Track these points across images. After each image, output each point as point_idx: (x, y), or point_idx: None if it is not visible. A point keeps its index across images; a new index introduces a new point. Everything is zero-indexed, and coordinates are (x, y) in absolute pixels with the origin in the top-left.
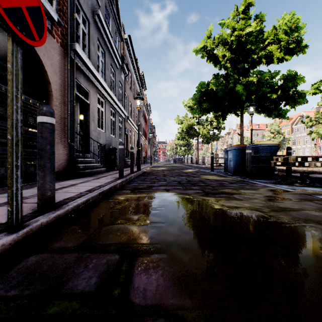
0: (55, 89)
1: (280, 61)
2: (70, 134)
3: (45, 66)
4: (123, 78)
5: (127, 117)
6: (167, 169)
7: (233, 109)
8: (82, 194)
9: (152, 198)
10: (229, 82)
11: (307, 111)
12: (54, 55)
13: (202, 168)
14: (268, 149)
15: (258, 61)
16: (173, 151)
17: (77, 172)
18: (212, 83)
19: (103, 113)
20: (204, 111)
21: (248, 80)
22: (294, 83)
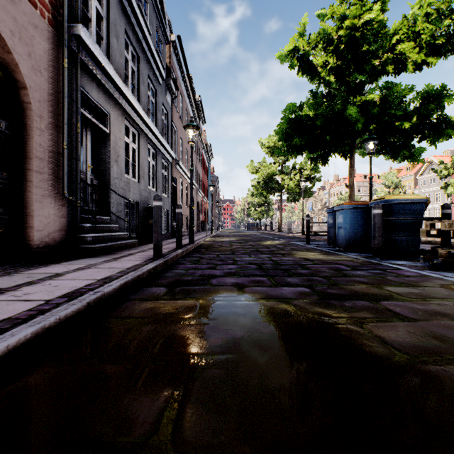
0: (37, 100)
1: (419, 68)
2: (71, 181)
3: (13, 54)
4: (169, 100)
5: (176, 161)
6: (236, 240)
7: (339, 147)
8: (43, 309)
9: (207, 313)
10: (335, 103)
11: (437, 156)
12: (34, 37)
13: (289, 238)
14: (409, 207)
15: (380, 70)
16: (244, 213)
17: (82, 247)
18: (307, 104)
19: (135, 152)
20: (293, 151)
21: (366, 98)
22: (439, 103)
